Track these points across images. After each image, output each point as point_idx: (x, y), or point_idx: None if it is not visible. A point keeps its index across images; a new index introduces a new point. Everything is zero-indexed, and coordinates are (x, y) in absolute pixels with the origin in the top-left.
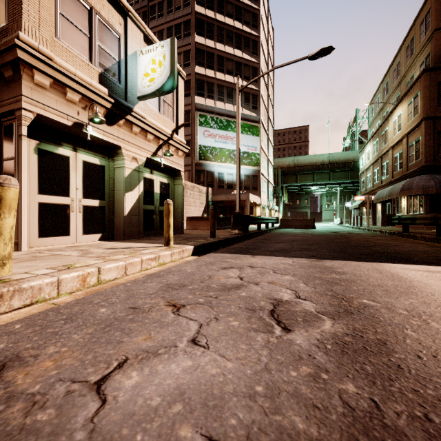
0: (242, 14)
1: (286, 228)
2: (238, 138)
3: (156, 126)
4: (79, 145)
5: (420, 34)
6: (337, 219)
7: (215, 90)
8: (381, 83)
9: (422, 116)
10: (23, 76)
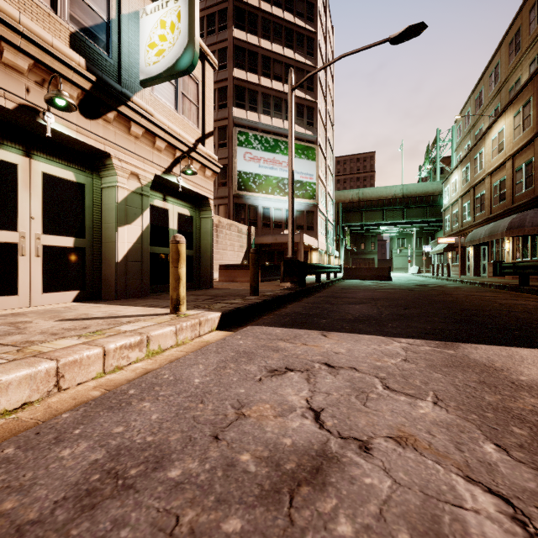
0: (294, 3)
1: (353, 279)
2: (291, 154)
3: (171, 129)
4: (36, 148)
5: (530, 23)
6: (413, 267)
7: (259, 100)
8: (472, 92)
9: (535, 129)
10: None
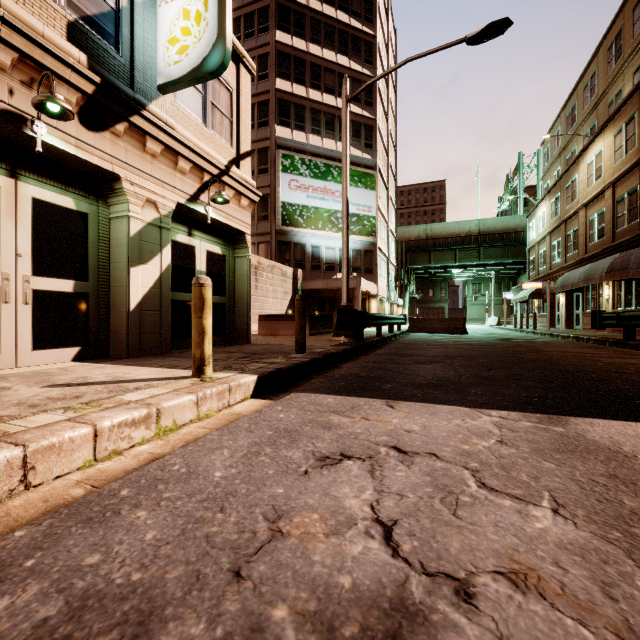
0: (349, 1)
1: (420, 332)
2: (346, 180)
3: (197, 147)
4: (24, 166)
5: (634, 23)
6: (491, 318)
7: (307, 117)
8: (563, 108)
9: None
10: None
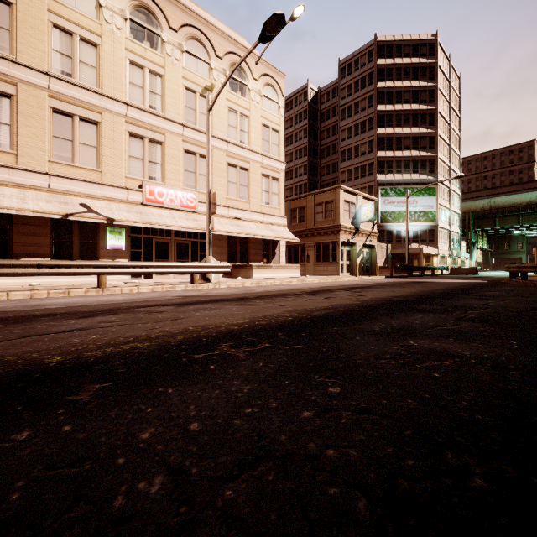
0: (418, 96)
1: (454, 274)
2: (407, 223)
3: (366, 230)
4: (345, 245)
5: None
6: None
7: (393, 166)
8: None
9: None
10: (340, 233)
